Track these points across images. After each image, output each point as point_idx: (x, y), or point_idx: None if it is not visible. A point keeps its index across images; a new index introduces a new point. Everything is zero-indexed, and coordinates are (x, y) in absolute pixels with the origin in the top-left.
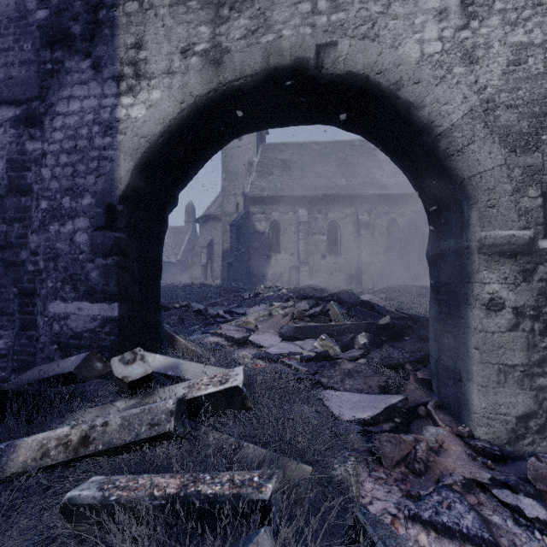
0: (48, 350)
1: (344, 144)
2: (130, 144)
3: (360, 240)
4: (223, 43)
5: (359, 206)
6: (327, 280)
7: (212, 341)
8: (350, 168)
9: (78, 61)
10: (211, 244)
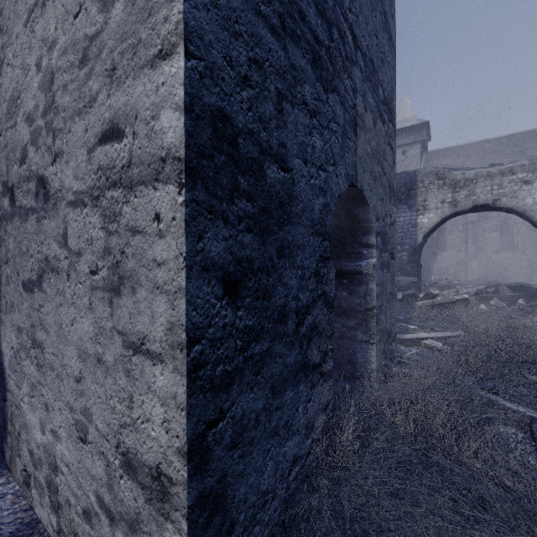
0: None
1: (523, 136)
2: (422, 230)
3: None
4: (457, 199)
5: None
6: (500, 275)
7: None
8: None
9: (402, 206)
10: None
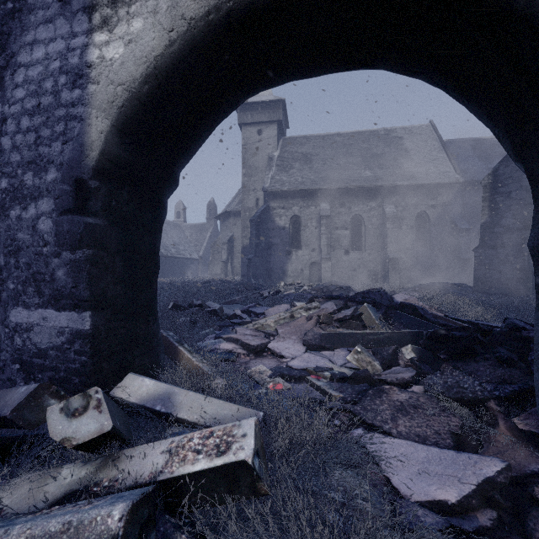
0: (9, 370)
1: (368, 134)
2: (104, 95)
3: (386, 234)
4: None
5: (385, 198)
6: (351, 277)
7: (225, 348)
8: (375, 159)
9: None
10: (231, 241)
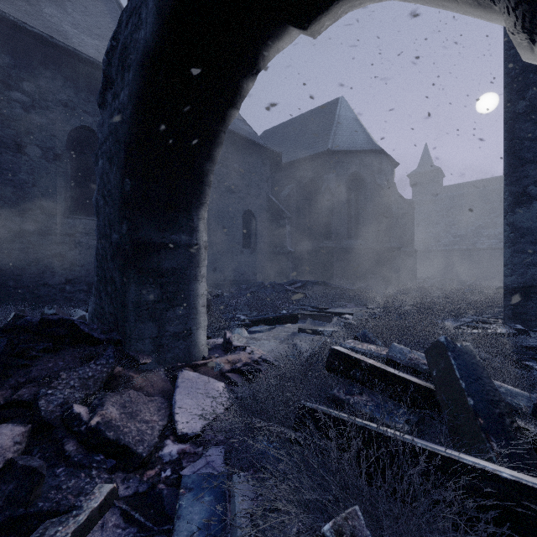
0: None
1: None
2: None
3: None
4: None
5: None
6: None
7: None
8: None
9: None
10: None
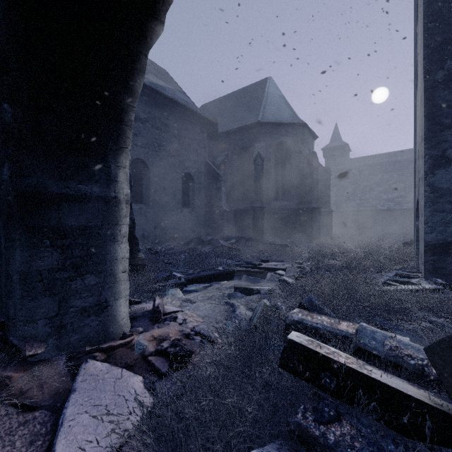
0: None
1: None
2: None
3: None
4: None
5: None
6: None
7: None
8: None
9: None
10: None
